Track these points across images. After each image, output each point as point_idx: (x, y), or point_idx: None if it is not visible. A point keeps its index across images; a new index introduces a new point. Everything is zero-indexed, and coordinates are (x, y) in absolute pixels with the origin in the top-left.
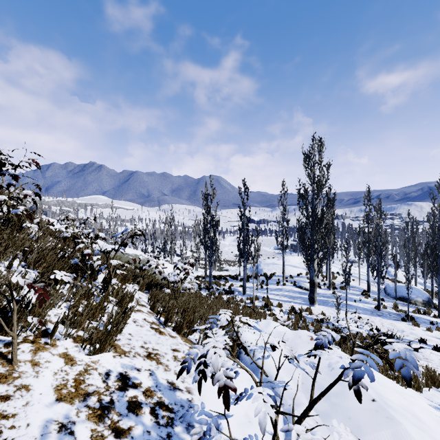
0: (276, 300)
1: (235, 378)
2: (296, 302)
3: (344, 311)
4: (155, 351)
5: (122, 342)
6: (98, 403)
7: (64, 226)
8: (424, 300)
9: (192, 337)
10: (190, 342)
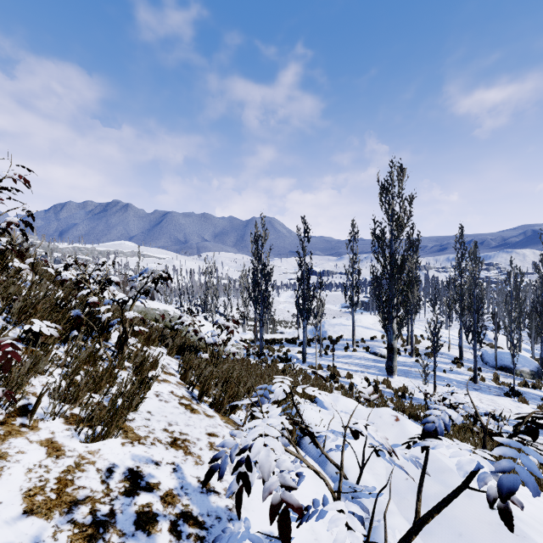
0: (345, 370)
1: (298, 484)
2: (370, 372)
3: (431, 383)
4: (184, 436)
5: (137, 424)
6: (90, 516)
7: (61, 265)
8: (532, 370)
9: (235, 416)
10: (233, 424)
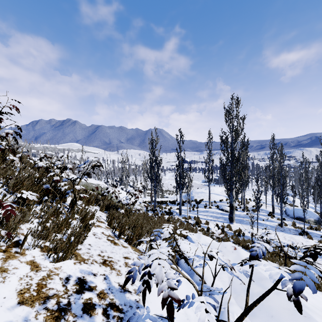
0: (204, 219)
1: (178, 287)
2: (219, 220)
3: (255, 227)
4: (110, 259)
5: (83, 251)
6: (56, 305)
7: (38, 158)
8: (315, 219)
9: (140, 247)
10: (139, 251)
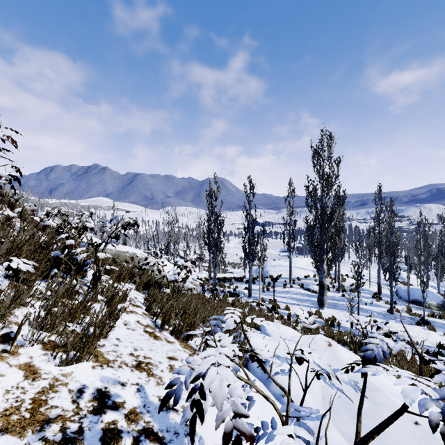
0: (283, 303)
1: (249, 409)
2: (304, 305)
3: (355, 314)
4: (147, 360)
5: (107, 349)
6: (60, 433)
7: (43, 213)
8: (438, 303)
9: (192, 342)
10: (190, 348)
